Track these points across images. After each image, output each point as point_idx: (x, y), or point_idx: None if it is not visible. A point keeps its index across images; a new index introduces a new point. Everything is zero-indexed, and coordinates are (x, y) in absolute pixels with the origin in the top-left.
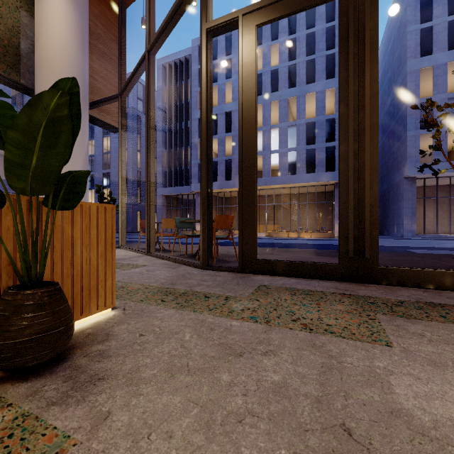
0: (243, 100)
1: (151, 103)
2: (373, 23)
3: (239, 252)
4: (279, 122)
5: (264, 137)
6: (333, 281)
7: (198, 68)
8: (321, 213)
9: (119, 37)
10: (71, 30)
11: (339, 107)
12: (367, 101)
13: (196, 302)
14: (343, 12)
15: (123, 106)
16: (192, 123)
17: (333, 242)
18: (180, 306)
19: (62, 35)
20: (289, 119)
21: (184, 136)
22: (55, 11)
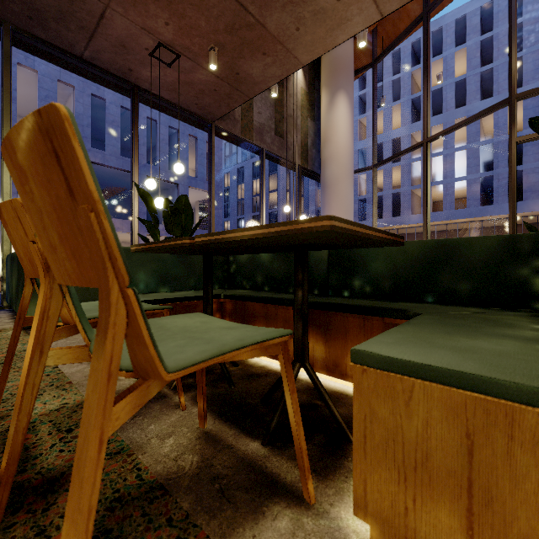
0: None
1: (428, 179)
2: None
3: None
4: (467, 143)
5: (446, 162)
6: None
7: (358, 95)
8: None
9: (373, 122)
10: (349, 128)
11: None
12: None
13: None
14: None
15: (375, 174)
16: None
17: None
18: None
19: (345, 134)
20: (480, 137)
21: None
22: (342, 118)
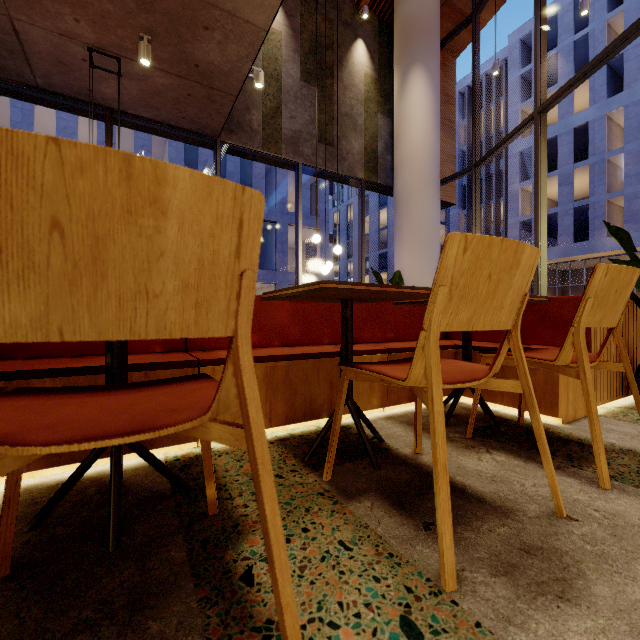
0: None
1: (542, 173)
2: None
3: None
4: None
5: None
6: None
7: (519, 75)
8: None
9: (473, 100)
10: (429, 116)
11: None
12: None
13: None
14: None
15: (477, 179)
16: (508, 163)
17: None
18: None
19: (422, 126)
20: None
21: (494, 185)
22: (417, 105)
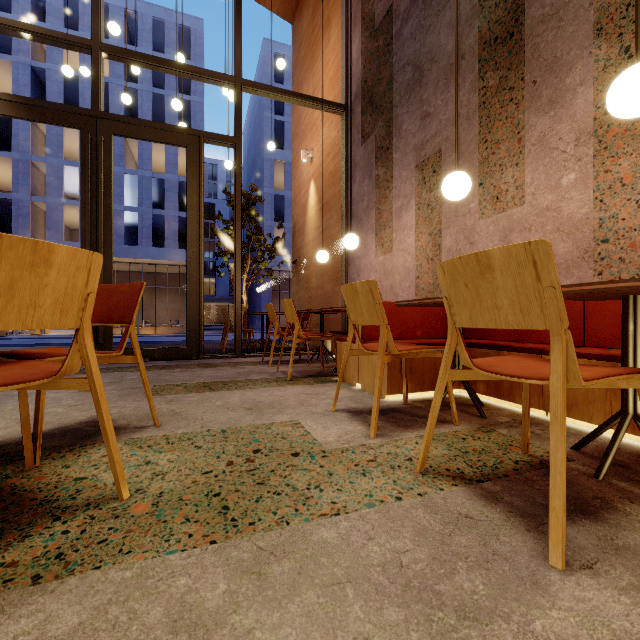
0: None
1: None
2: (108, 164)
3: None
4: None
5: None
6: None
7: None
8: (178, 302)
9: None
10: None
11: (81, 221)
12: (101, 223)
13: None
14: (84, 144)
15: None
16: None
17: (176, 339)
18: None
19: None
20: (126, 164)
21: None
22: None
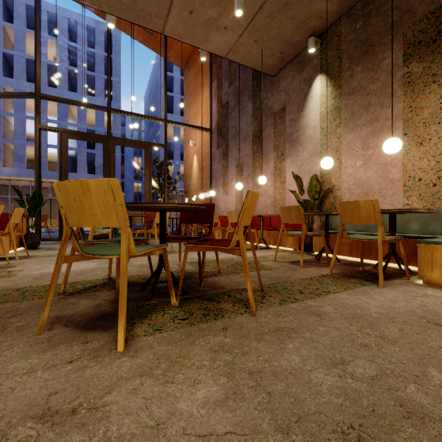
0: (62, 167)
1: None
2: (114, 157)
3: (60, 231)
4: (58, 119)
5: None
6: (101, 239)
7: None
8: None
9: None
10: None
11: None
12: None
13: (55, 244)
14: (105, 150)
15: None
16: None
17: None
18: (51, 244)
19: None
20: (69, 119)
21: None
22: None
